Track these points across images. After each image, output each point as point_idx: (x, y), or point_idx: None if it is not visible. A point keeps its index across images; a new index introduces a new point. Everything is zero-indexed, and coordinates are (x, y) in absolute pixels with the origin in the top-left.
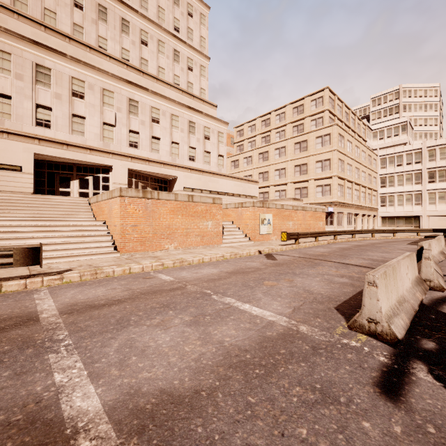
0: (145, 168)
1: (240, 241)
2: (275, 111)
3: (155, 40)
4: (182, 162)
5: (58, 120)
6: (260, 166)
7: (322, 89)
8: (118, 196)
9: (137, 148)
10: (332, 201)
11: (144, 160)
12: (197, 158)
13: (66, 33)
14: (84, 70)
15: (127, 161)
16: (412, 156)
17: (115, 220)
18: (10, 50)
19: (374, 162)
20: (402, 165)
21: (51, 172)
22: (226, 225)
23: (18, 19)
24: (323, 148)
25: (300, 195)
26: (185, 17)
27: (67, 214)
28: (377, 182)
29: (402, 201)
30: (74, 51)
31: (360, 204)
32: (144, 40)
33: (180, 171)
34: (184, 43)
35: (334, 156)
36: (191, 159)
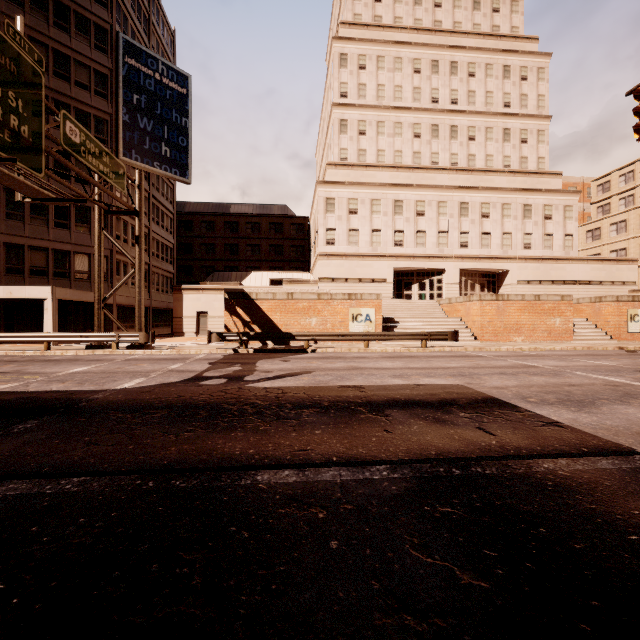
0: (474, 265)
1: (597, 339)
2: None
3: (483, 129)
4: (514, 252)
5: (407, 238)
6: None
7: None
8: (478, 300)
9: (467, 248)
10: None
11: (474, 258)
12: (534, 245)
13: (410, 165)
14: (425, 191)
15: (458, 261)
16: None
17: (473, 318)
18: (380, 197)
19: None
20: None
21: (399, 279)
22: (577, 322)
23: (382, 170)
24: None
25: None
26: (517, 85)
27: (428, 314)
28: None
29: None
30: (415, 177)
31: None
32: (471, 135)
33: (513, 262)
34: (516, 116)
35: None
36: (527, 247)
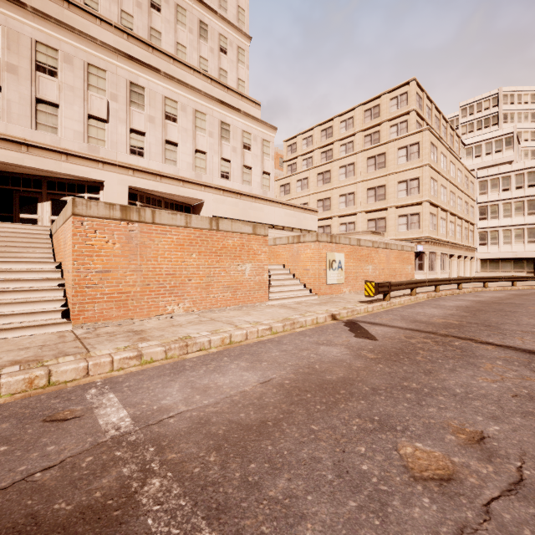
0: (155, 186)
1: (297, 296)
2: (340, 117)
3: (172, 4)
4: (210, 179)
5: (11, 106)
6: (320, 191)
7: (406, 82)
8: (70, 215)
9: (143, 157)
10: (421, 236)
11: (153, 175)
12: (233, 175)
13: None
14: (57, 32)
15: (127, 175)
16: (524, 177)
17: (68, 261)
18: None
19: (471, 186)
20: (510, 190)
21: (7, 189)
22: (274, 270)
23: None
24: (408, 163)
25: (374, 229)
26: None
27: (1, 252)
28: (474, 213)
29: (510, 238)
30: (42, 4)
31: (456, 242)
32: (155, 2)
33: (208, 192)
34: (214, 13)
35: (425, 173)
36: (225, 176)
